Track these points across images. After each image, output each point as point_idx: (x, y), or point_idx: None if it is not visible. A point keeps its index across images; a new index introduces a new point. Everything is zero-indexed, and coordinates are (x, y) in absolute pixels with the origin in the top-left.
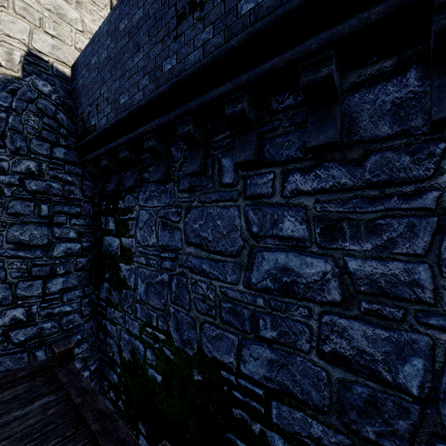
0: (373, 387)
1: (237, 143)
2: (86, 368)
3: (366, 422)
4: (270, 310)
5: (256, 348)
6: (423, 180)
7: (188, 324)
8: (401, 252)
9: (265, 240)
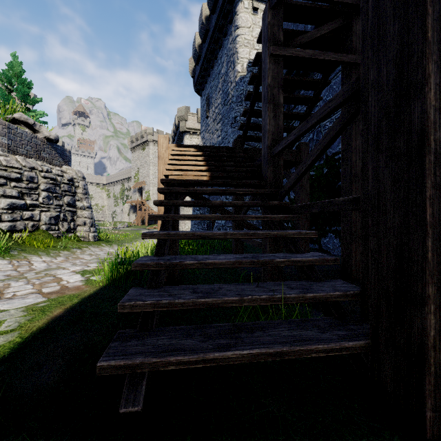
0: None
1: None
2: None
3: None
4: None
5: None
6: None
7: None
8: None
9: None
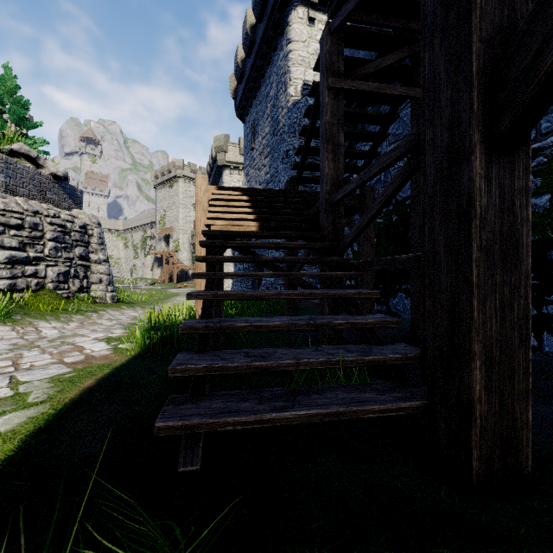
0: None
1: None
2: None
3: None
4: None
5: None
6: None
7: None
8: None
9: None
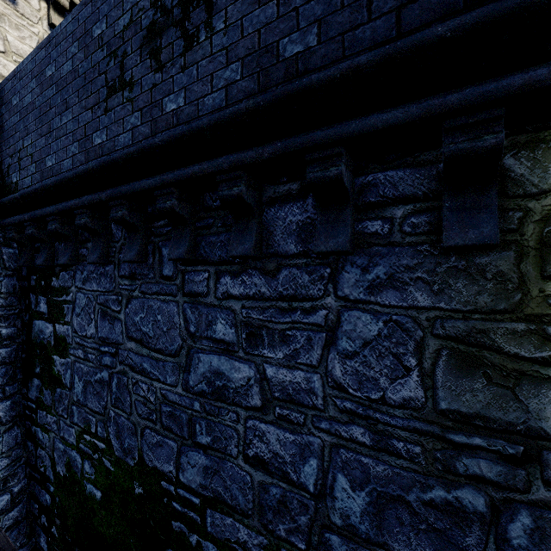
0: (284, 487)
1: (173, 236)
2: (6, 492)
3: (279, 521)
4: (205, 414)
5: (194, 455)
6: (317, 299)
7: (129, 430)
8: (302, 362)
9: (201, 341)
